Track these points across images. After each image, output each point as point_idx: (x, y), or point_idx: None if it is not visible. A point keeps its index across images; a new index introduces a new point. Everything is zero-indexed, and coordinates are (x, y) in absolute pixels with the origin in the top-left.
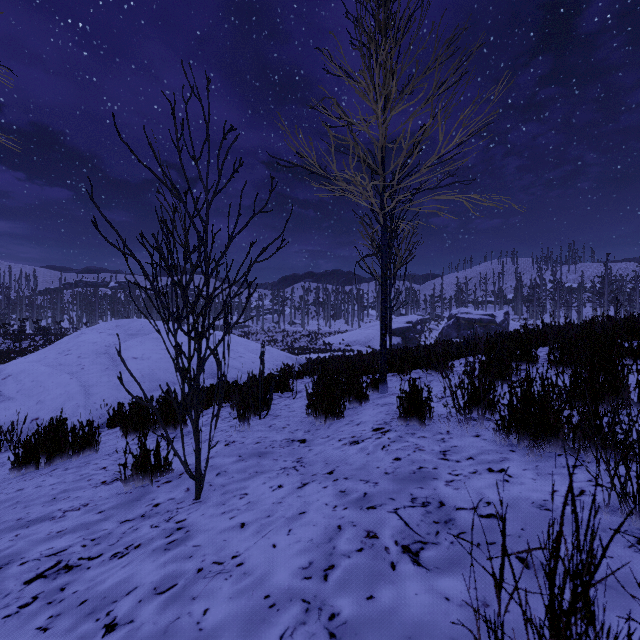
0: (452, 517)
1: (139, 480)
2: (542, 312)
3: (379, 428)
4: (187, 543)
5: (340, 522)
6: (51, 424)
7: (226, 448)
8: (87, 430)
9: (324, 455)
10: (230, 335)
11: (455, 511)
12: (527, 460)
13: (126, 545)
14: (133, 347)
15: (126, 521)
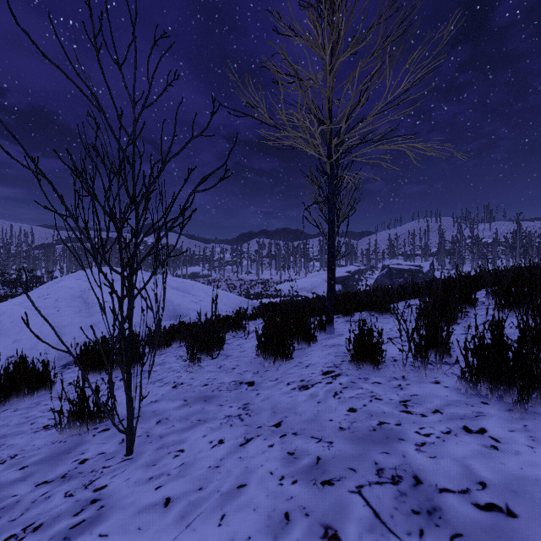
0: (436, 504)
1: (76, 427)
2: (462, 263)
3: (329, 371)
4: (93, 529)
5: (288, 506)
6: (5, 364)
7: (173, 391)
8: (42, 370)
9: (272, 401)
10: (193, 282)
11: (438, 494)
12: (509, 417)
13: (26, 524)
14: (105, 292)
15: (43, 483)
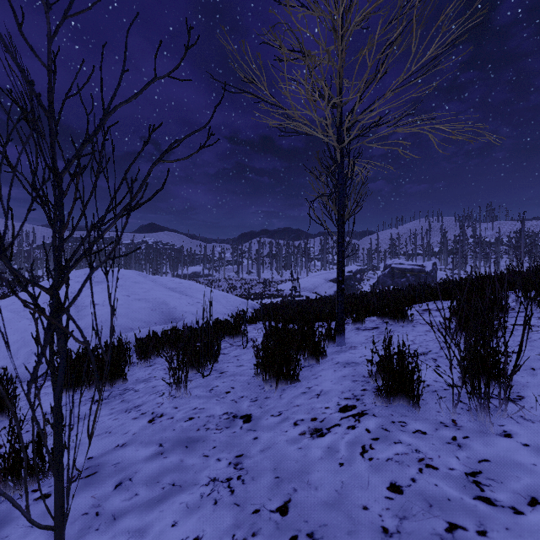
0: None
1: (8, 489)
2: (465, 263)
3: (348, 406)
4: None
5: None
6: None
7: (148, 427)
8: None
9: (274, 455)
10: (191, 282)
11: None
12: None
13: None
14: (96, 294)
15: None
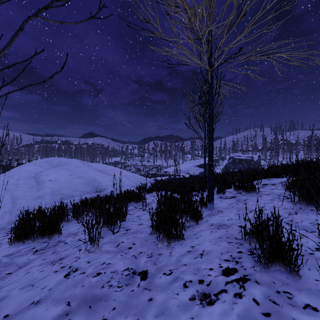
0: None
1: None
2: (277, 155)
3: (230, 269)
4: None
5: None
6: None
7: (63, 282)
8: None
9: None
10: (112, 167)
11: None
12: None
13: None
14: (51, 174)
15: None
